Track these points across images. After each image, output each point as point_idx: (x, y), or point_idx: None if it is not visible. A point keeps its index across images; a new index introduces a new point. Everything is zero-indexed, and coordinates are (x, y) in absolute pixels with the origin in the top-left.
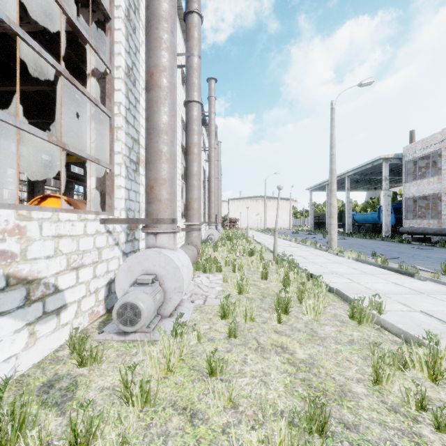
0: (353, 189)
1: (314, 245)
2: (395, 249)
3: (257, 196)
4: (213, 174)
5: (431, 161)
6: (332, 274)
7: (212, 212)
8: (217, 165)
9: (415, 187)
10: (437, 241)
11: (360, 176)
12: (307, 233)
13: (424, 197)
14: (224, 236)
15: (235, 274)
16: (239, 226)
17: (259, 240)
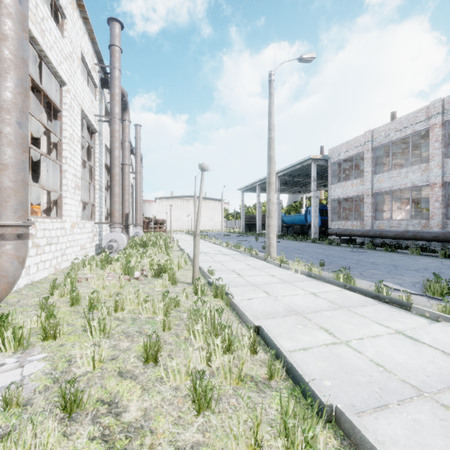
0: (281, 192)
1: (249, 252)
2: (333, 253)
3: (188, 195)
4: (117, 155)
5: (354, 163)
6: (291, 317)
7: (116, 208)
8: (128, 148)
9: (340, 189)
10: (360, 242)
11: (289, 178)
12: (239, 236)
13: (346, 199)
14: (140, 241)
15: (87, 346)
16: (168, 229)
17: (185, 245)
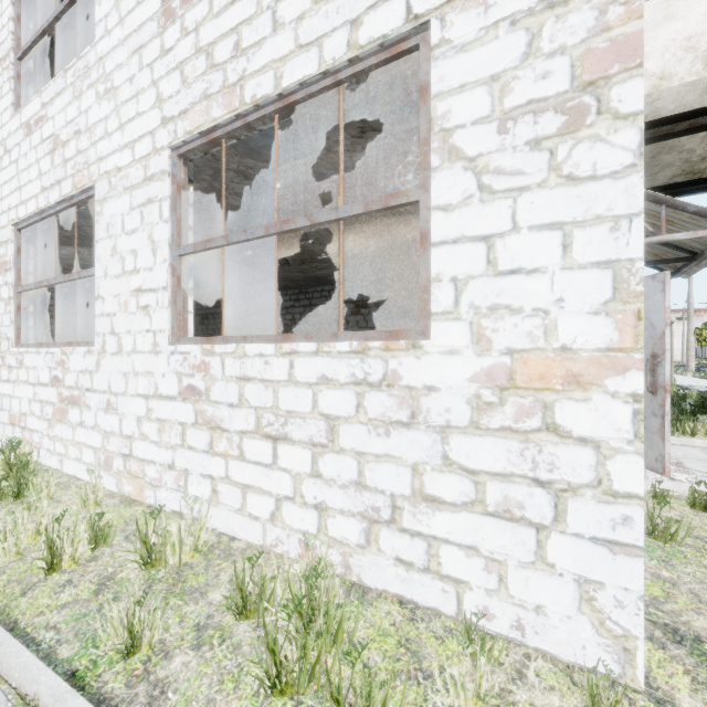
0: None
1: (675, 372)
2: None
3: None
4: None
5: None
6: None
7: None
8: None
9: None
10: None
11: None
12: (699, 367)
13: None
14: None
15: None
16: None
17: None
